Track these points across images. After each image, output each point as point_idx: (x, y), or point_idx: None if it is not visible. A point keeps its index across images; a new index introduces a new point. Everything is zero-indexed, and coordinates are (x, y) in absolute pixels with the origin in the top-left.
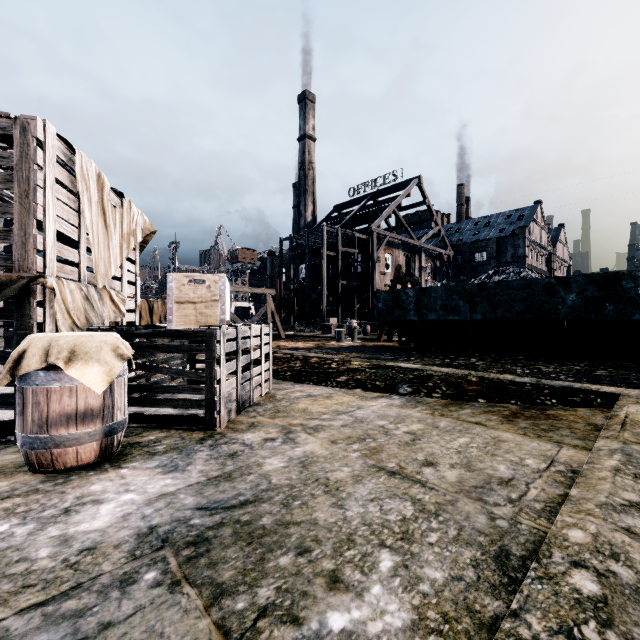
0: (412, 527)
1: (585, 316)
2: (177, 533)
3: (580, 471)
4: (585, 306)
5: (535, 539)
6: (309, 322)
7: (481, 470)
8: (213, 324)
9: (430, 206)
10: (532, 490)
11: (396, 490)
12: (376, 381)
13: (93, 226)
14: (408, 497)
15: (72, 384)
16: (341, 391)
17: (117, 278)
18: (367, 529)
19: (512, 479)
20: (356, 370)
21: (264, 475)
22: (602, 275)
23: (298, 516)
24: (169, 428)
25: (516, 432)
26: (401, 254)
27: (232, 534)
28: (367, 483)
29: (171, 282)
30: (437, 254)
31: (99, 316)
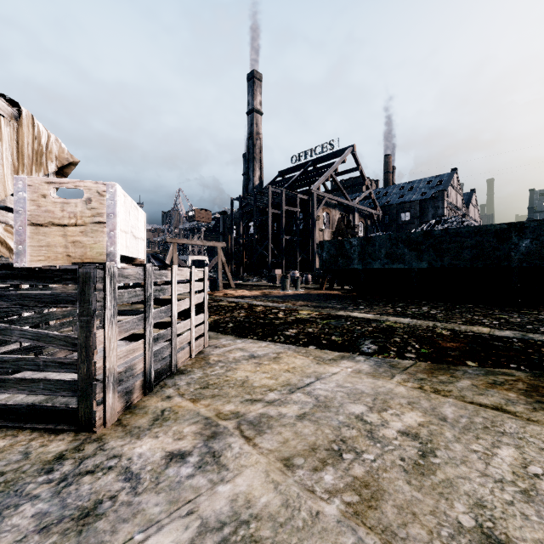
0: None
1: (540, 263)
2: None
3: None
4: (540, 252)
5: None
6: (256, 273)
7: None
8: (95, 260)
9: (362, 172)
10: None
11: None
12: (331, 335)
13: None
14: None
15: None
16: (291, 349)
17: None
18: None
19: None
20: (306, 321)
21: None
22: None
23: None
24: (21, 427)
25: None
26: (337, 213)
27: None
28: None
29: (21, 190)
30: (368, 214)
31: None
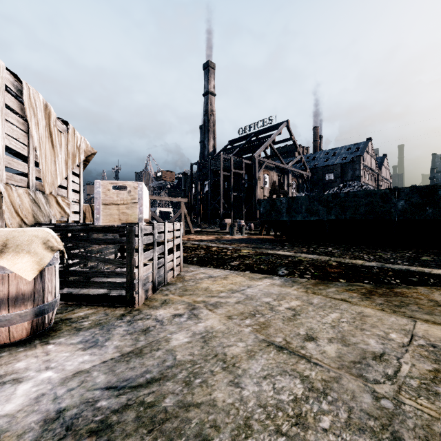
0: (304, 409)
1: (411, 217)
2: (82, 418)
3: (439, 345)
4: (411, 209)
5: (422, 423)
6: (211, 222)
7: (355, 344)
8: (133, 221)
9: (295, 141)
10: (404, 365)
11: (285, 366)
12: (261, 265)
13: (41, 145)
14: (297, 374)
15: (4, 272)
16: (234, 273)
17: (66, 188)
18: (263, 412)
19: (383, 354)
20: (245, 256)
21: (170, 351)
22: (424, 187)
23: (198, 396)
24: (97, 305)
25: (375, 308)
26: (275, 174)
27: (135, 419)
28: (259, 359)
29: (98, 188)
30: (300, 174)
31: (46, 216)
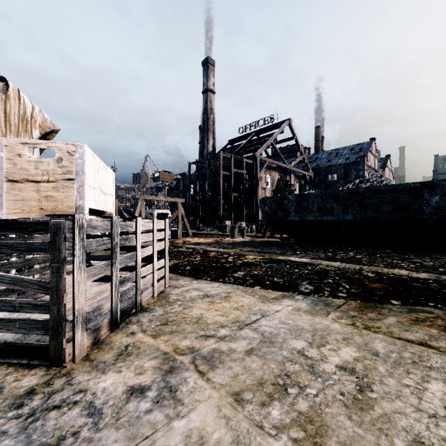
0: None
1: None
2: None
3: None
4: None
5: None
6: (210, 224)
7: None
8: (66, 213)
9: (297, 140)
10: None
11: None
12: (274, 277)
13: None
14: None
15: None
16: (239, 289)
17: None
18: None
19: None
20: (252, 264)
21: None
22: None
23: None
24: None
25: None
26: (277, 175)
27: None
28: None
29: None
30: (302, 175)
31: None
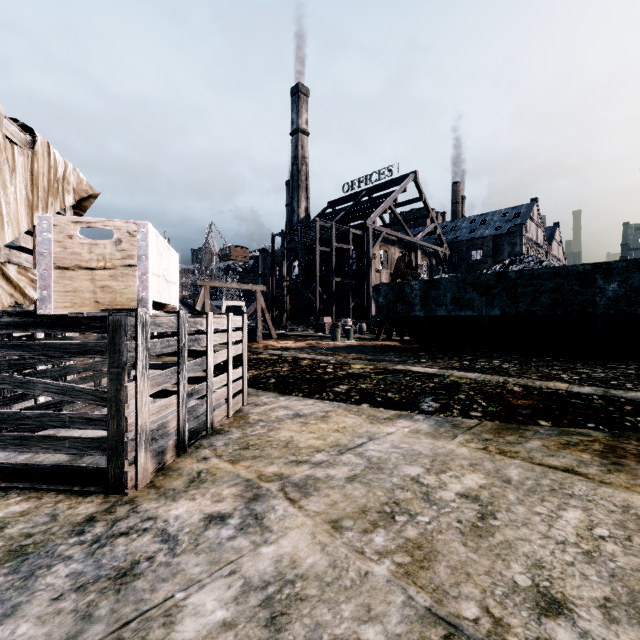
0: None
1: (629, 309)
2: None
3: None
4: (629, 297)
5: None
6: (302, 321)
7: None
8: (126, 307)
9: (426, 202)
10: None
11: None
12: (387, 392)
13: None
14: None
15: None
16: (341, 407)
17: None
18: None
19: None
20: (358, 376)
21: None
22: None
23: None
24: (45, 489)
25: None
26: (397, 251)
27: None
28: None
29: (46, 231)
30: (433, 252)
31: None
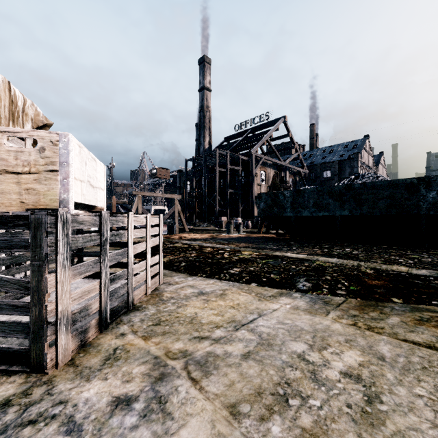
0: None
1: None
2: None
3: None
4: None
5: None
6: (206, 219)
7: None
8: (49, 206)
9: (292, 138)
10: None
11: None
12: (270, 274)
13: None
14: None
15: None
16: (235, 286)
17: None
18: None
19: None
20: (248, 260)
21: None
22: None
23: None
24: None
25: None
26: (272, 171)
27: None
28: None
29: None
30: (297, 172)
31: None
